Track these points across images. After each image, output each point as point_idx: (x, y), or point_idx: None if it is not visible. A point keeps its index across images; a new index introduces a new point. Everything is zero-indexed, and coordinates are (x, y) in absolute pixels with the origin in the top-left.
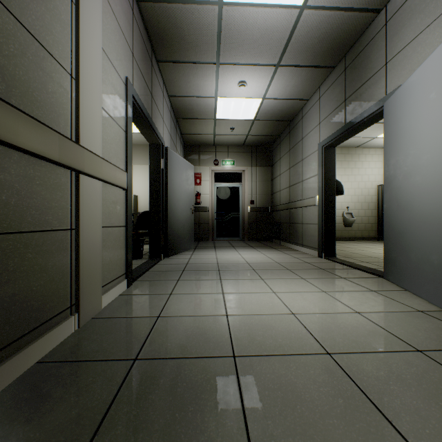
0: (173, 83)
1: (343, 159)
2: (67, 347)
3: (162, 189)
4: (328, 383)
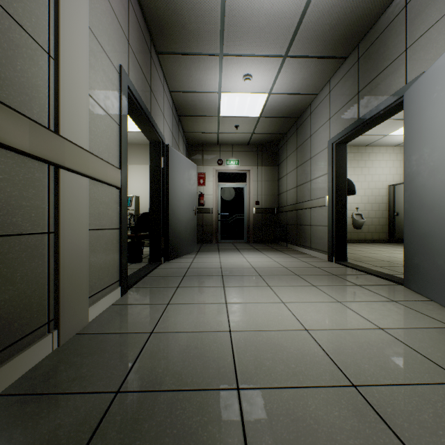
0: (174, 78)
1: (352, 158)
2: (39, 374)
3: (163, 189)
4: (359, 432)
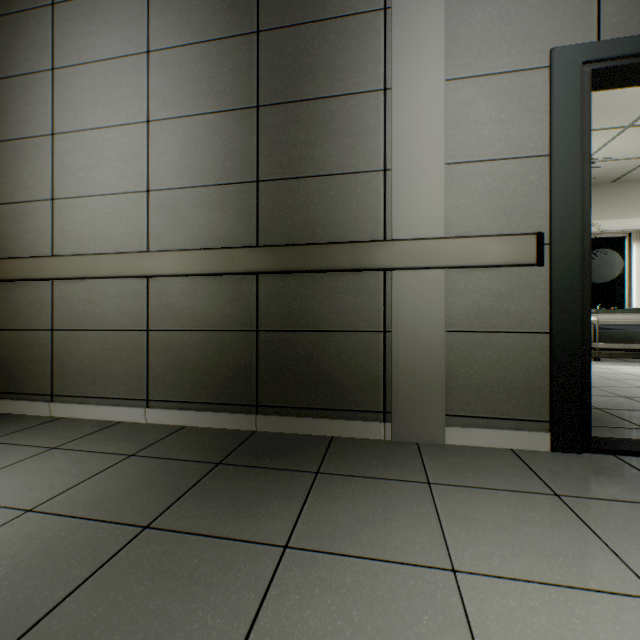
0: None
1: None
2: (352, 441)
3: None
4: None
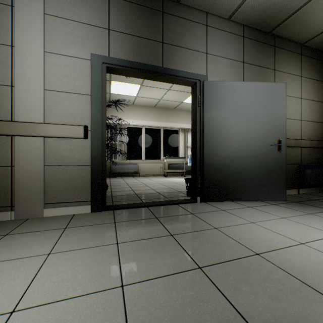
0: (214, 4)
1: None
2: None
3: (199, 128)
4: None
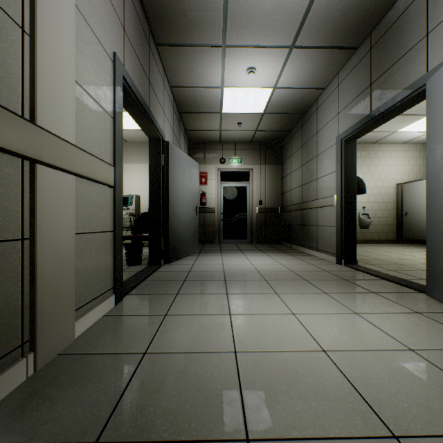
0: (175, 72)
1: (359, 155)
2: (3, 413)
3: (162, 188)
4: None
